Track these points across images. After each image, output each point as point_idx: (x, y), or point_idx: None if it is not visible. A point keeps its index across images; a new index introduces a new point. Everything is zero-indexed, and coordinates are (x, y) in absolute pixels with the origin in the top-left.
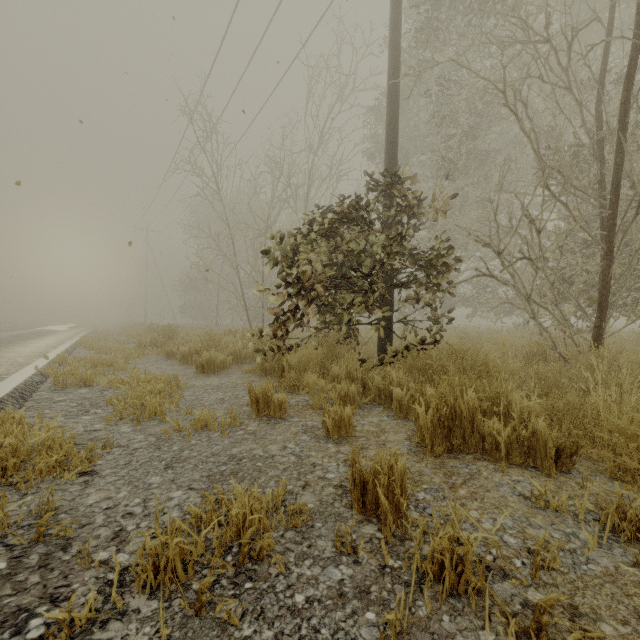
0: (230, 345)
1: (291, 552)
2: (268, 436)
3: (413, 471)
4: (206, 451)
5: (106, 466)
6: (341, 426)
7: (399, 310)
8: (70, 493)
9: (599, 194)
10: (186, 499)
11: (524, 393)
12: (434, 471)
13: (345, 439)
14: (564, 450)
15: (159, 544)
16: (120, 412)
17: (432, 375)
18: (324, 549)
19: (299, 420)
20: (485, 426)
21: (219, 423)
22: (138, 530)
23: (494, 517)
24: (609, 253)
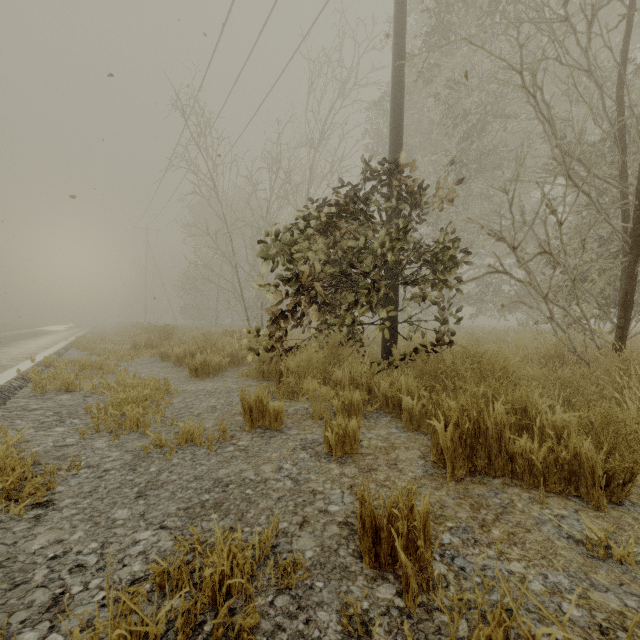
0: (227, 346)
1: (282, 632)
2: (261, 453)
3: (433, 502)
4: (188, 473)
5: (67, 494)
6: (345, 442)
7: (404, 310)
8: (12, 534)
9: (620, 185)
10: (155, 543)
11: (547, 401)
12: (458, 502)
13: (350, 457)
14: (614, 476)
15: (96, 634)
16: (97, 423)
17: (444, 381)
18: (327, 627)
19: (297, 433)
20: (516, 446)
21: (207, 436)
22: (85, 593)
23: (543, 572)
24: (635, 247)
